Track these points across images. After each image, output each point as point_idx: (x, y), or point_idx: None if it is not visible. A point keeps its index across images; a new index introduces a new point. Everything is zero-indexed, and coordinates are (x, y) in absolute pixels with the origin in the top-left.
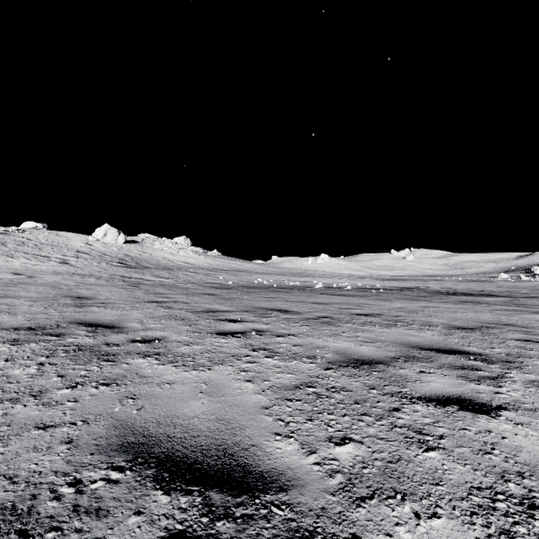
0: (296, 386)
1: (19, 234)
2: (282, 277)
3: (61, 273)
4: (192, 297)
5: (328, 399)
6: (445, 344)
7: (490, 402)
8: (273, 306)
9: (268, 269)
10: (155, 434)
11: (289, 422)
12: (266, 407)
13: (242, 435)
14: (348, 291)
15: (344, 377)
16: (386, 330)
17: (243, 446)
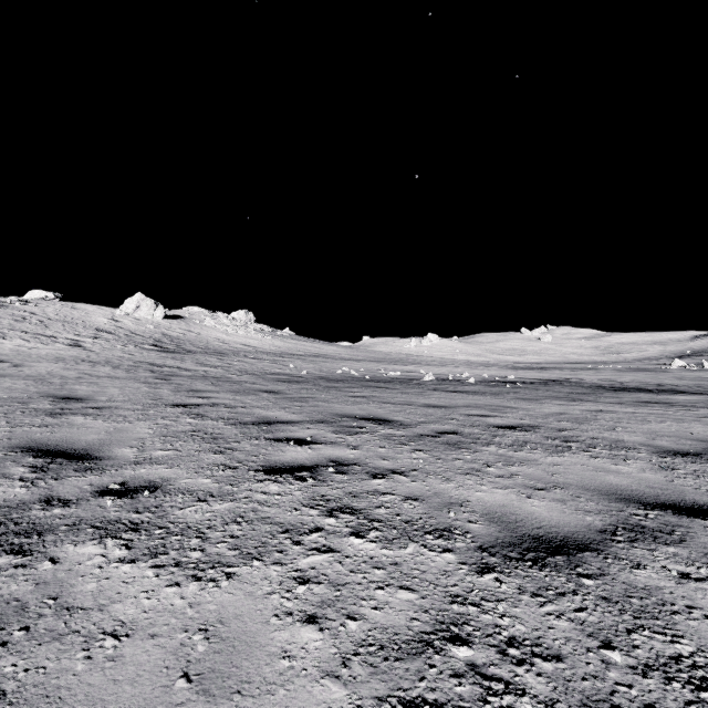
0: (423, 641)
1: (21, 306)
2: (376, 365)
3: (64, 359)
4: (242, 397)
5: (514, 700)
6: (678, 493)
7: None
8: (364, 411)
9: (357, 353)
10: None
11: None
12: None
13: None
14: (472, 386)
15: (528, 600)
16: (558, 459)
17: None
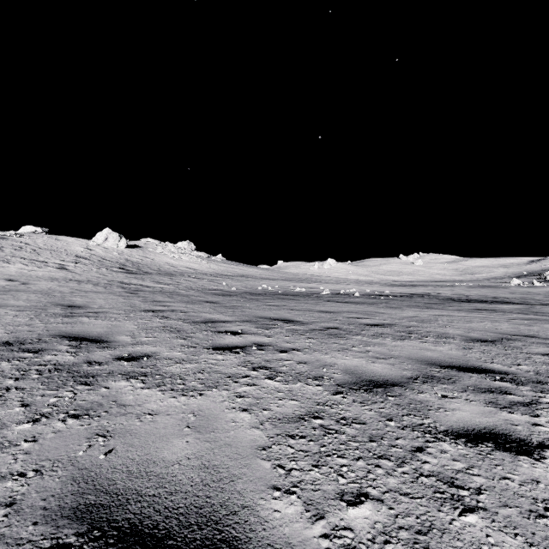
0: (300, 418)
1: (17, 239)
2: (288, 283)
3: (57, 279)
4: (192, 305)
5: (338, 435)
6: (465, 361)
7: (530, 438)
8: (277, 315)
9: (273, 274)
10: (122, 491)
11: (290, 469)
12: (264, 447)
13: (232, 491)
14: (356, 298)
15: (356, 404)
16: (399, 343)
17: (232, 509)
